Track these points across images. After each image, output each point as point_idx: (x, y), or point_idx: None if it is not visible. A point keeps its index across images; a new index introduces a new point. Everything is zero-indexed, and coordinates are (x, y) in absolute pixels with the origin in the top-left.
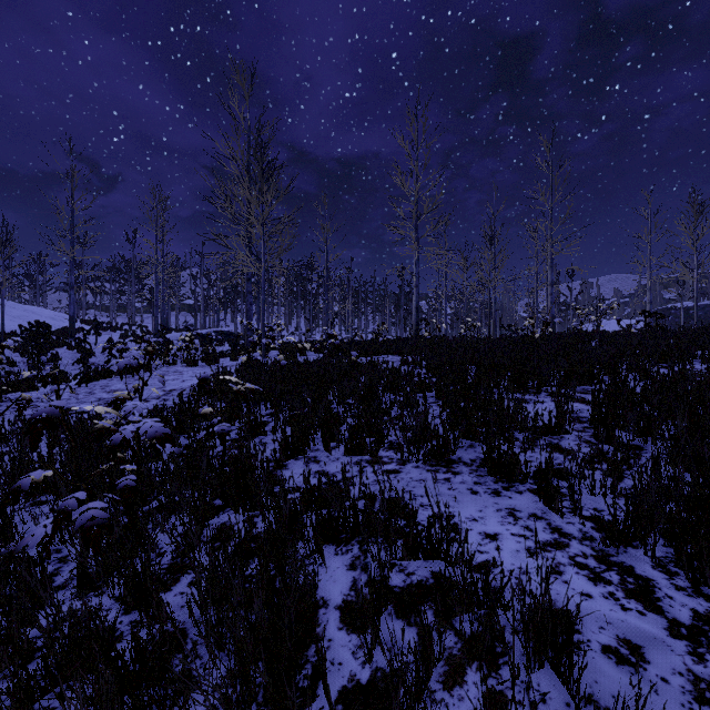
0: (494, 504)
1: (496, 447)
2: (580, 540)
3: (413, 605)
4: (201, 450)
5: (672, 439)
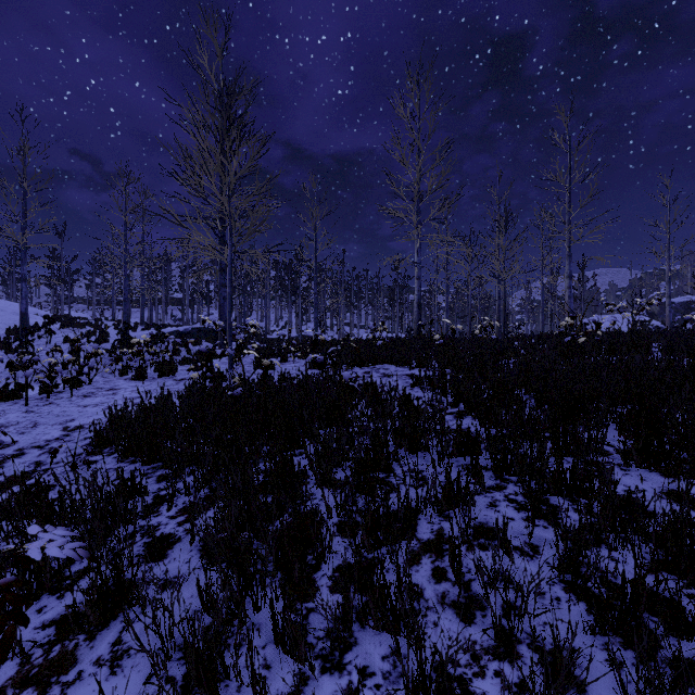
0: None
1: None
2: None
3: None
4: None
5: None
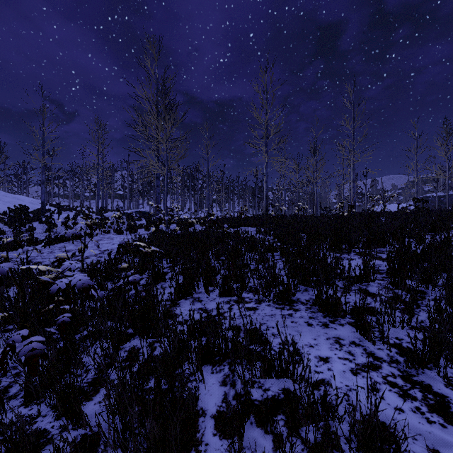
0: (324, 333)
1: (324, 292)
2: (389, 363)
3: (271, 428)
4: (120, 293)
5: (451, 288)
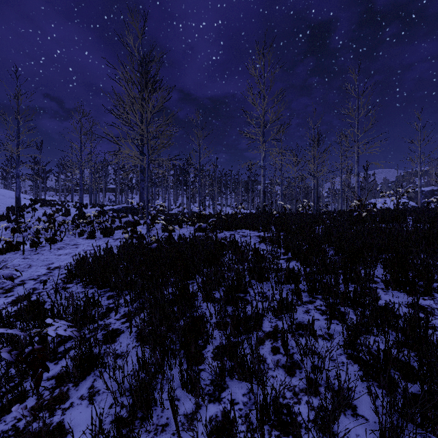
0: None
1: None
2: None
3: None
4: None
5: None
